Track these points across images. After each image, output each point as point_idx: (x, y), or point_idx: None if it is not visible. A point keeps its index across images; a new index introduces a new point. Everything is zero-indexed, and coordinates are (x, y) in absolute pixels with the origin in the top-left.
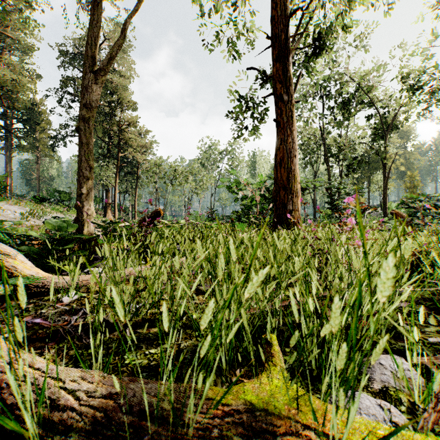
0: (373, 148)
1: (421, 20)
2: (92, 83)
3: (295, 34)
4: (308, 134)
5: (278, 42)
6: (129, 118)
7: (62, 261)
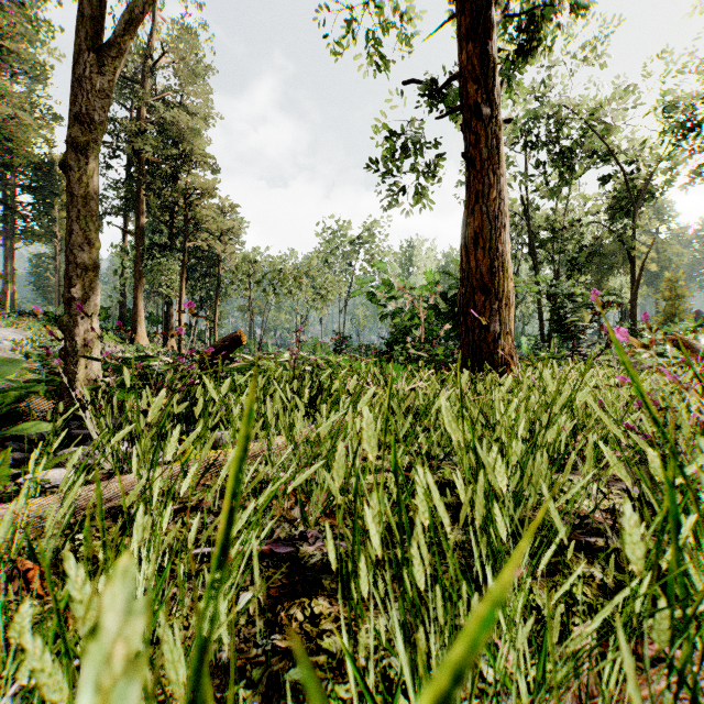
0: (613, 231)
1: (700, 10)
2: (95, 73)
3: None
4: None
5: (470, 2)
6: (204, 183)
7: (5, 445)
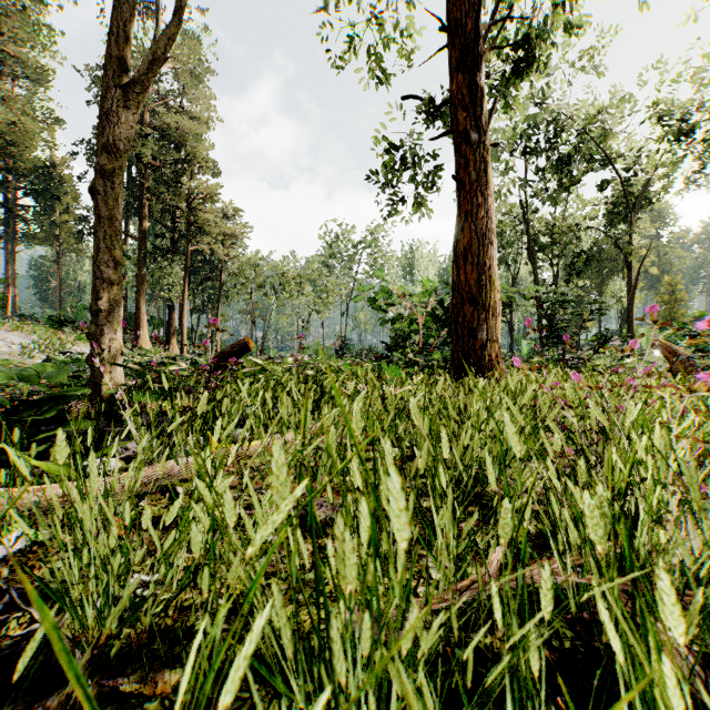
0: (611, 237)
1: (693, 22)
2: (119, 106)
3: (490, 23)
4: (501, 214)
5: (460, 37)
6: (206, 188)
7: (49, 440)
